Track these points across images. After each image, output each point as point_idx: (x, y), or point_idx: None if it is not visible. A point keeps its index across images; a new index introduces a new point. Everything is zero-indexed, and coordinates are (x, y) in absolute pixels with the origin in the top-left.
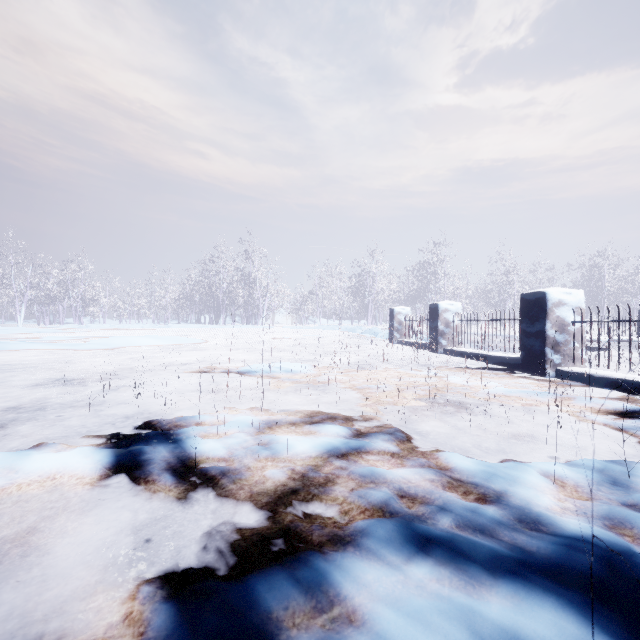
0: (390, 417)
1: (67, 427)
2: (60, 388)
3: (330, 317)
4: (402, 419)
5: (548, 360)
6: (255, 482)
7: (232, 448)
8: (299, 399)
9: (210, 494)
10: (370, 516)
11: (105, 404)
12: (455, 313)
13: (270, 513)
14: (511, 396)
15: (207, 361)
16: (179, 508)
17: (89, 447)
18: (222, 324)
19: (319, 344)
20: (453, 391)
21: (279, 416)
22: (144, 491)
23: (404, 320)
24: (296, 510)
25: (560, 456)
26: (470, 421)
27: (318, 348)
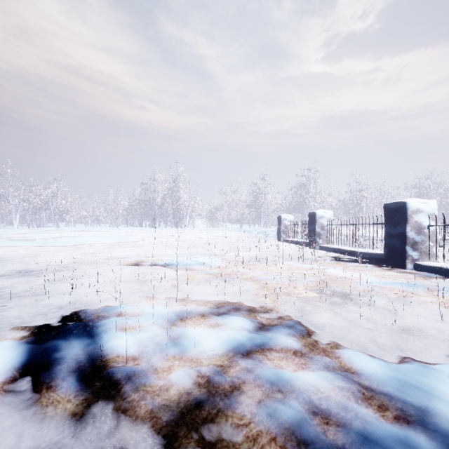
0: (287, 308)
1: (11, 315)
2: (25, 277)
3: (234, 222)
4: (297, 309)
5: (408, 256)
6: (159, 389)
7: (143, 344)
8: (209, 289)
9: (110, 406)
10: (282, 448)
11: (51, 292)
12: (328, 219)
13: (169, 439)
14: (385, 287)
15: (141, 255)
16: (72, 428)
17: (10, 342)
18: (157, 227)
19: (226, 242)
20: (335, 282)
21: (191, 307)
22: (42, 402)
23: (289, 224)
24: (199, 434)
25: (448, 350)
26: (360, 314)
27: (225, 245)
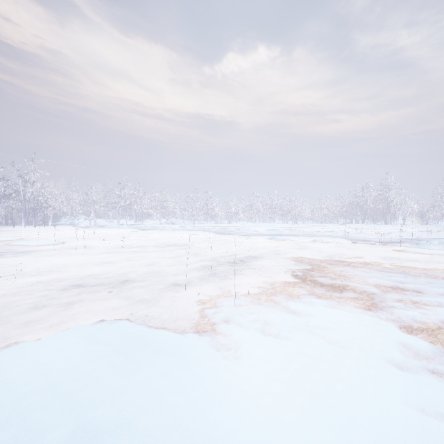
0: None
1: None
2: None
3: None
4: None
5: None
6: None
7: None
8: None
9: None
10: None
11: None
12: None
13: None
14: None
15: None
16: None
17: None
18: (369, 224)
19: None
20: None
21: None
22: None
23: None
24: None
25: None
26: None
27: None
